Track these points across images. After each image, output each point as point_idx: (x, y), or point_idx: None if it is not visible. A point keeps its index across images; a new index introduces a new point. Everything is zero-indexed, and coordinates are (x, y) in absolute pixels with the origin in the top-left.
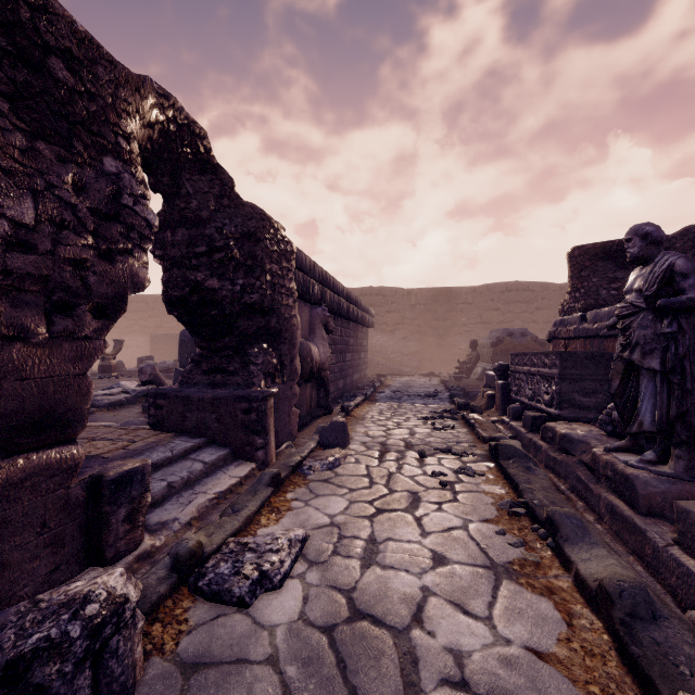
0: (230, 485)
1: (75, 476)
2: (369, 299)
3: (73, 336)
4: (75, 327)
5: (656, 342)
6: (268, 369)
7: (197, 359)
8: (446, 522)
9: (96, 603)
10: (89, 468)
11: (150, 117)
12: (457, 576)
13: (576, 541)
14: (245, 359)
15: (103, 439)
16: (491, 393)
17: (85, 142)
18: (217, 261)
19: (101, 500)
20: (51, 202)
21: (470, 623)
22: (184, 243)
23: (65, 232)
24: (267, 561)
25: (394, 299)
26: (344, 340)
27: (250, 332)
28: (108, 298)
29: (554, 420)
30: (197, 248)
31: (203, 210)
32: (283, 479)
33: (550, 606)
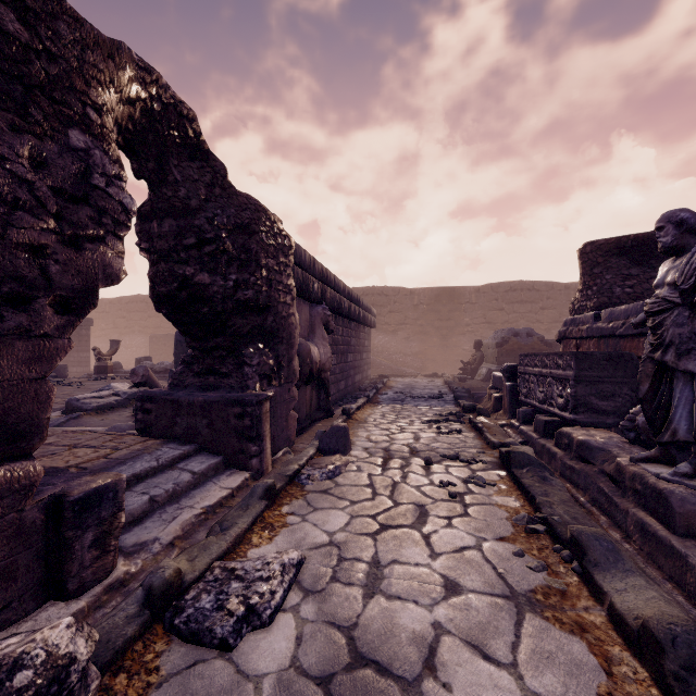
0: (220, 498)
1: (31, 496)
2: (371, 298)
3: (28, 333)
4: (31, 323)
5: (694, 341)
6: (264, 371)
7: (188, 360)
8: (458, 541)
9: (29, 669)
10: (51, 486)
11: (129, 92)
12: (473, 608)
13: (607, 567)
14: (240, 360)
15: (86, 446)
16: (498, 395)
17: (45, 111)
18: (208, 254)
19: (62, 523)
20: (0, 177)
21: (492, 672)
22: (171, 235)
23: (19, 213)
24: (256, 593)
25: (397, 298)
26: (346, 340)
27: (244, 331)
28: (73, 290)
29: (568, 425)
30: (185, 240)
31: (192, 198)
32: (279, 490)
33: (583, 648)
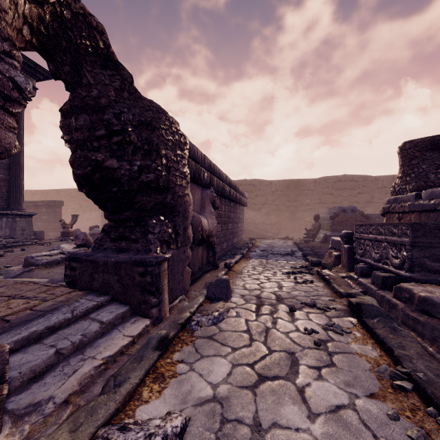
0: (121, 347)
1: None
2: (244, 187)
3: None
4: None
5: None
6: (164, 237)
7: (106, 229)
8: (331, 398)
9: None
10: None
11: None
12: None
13: None
14: (145, 229)
15: (22, 297)
16: (337, 254)
17: None
18: (116, 143)
19: None
20: None
21: None
22: (85, 127)
23: None
24: None
25: (260, 187)
26: (227, 214)
27: (148, 207)
28: None
29: (402, 280)
30: (97, 131)
31: (102, 97)
32: (172, 338)
33: None
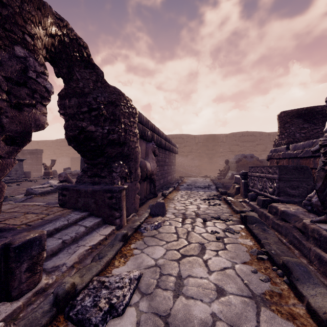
0: (99, 240)
1: None
2: (175, 140)
3: None
4: None
5: None
6: (123, 175)
7: (85, 170)
8: (222, 264)
9: None
10: (4, 238)
11: (51, 31)
12: (233, 304)
13: (304, 281)
14: (110, 170)
15: (32, 213)
16: (238, 186)
17: (0, 35)
18: (94, 116)
19: (9, 259)
20: None
21: None
22: (75, 106)
23: None
24: (115, 296)
25: (188, 140)
26: (163, 159)
27: (113, 155)
28: (17, 132)
29: (274, 202)
30: (82, 108)
31: (86, 87)
32: (129, 236)
33: None
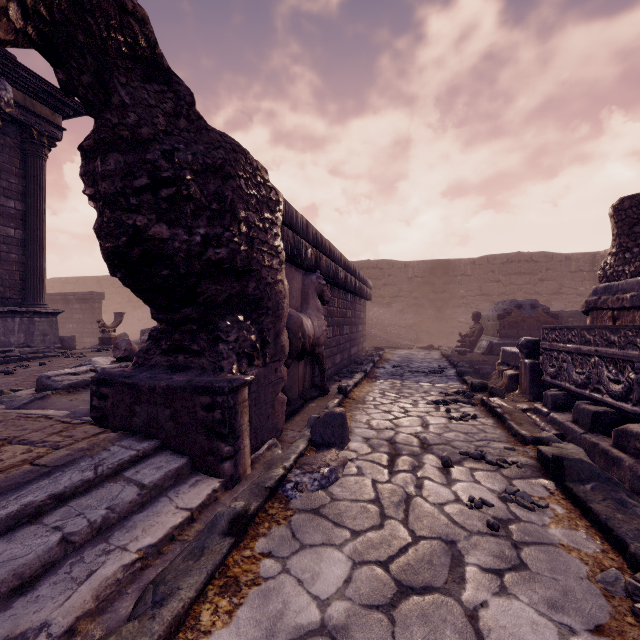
0: (171, 529)
1: None
2: (366, 272)
3: None
4: None
5: None
6: (243, 348)
7: (155, 335)
8: (527, 633)
9: None
10: None
11: None
12: None
13: None
14: (213, 336)
15: (23, 441)
16: (513, 373)
17: None
18: (166, 199)
19: None
20: None
21: None
22: (118, 174)
23: None
24: None
25: (391, 271)
26: (342, 312)
27: (219, 300)
28: None
29: (625, 418)
30: (135, 180)
31: (144, 126)
32: (254, 513)
33: None
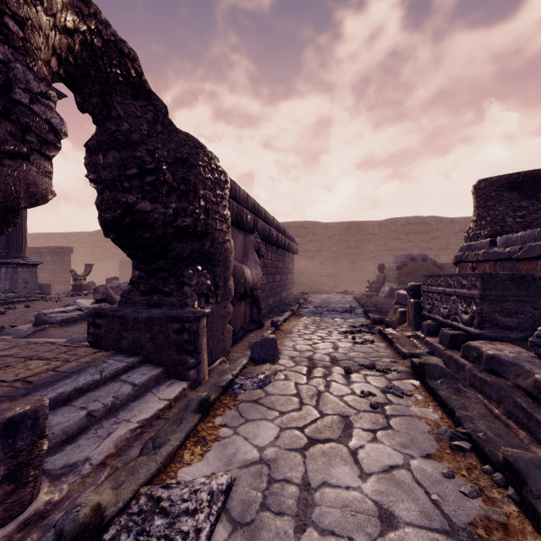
0: (157, 411)
1: None
2: (294, 231)
3: None
4: None
5: None
6: (202, 290)
7: (135, 281)
8: (385, 459)
9: None
10: None
11: (65, 21)
12: None
13: None
14: (180, 281)
15: (40, 358)
16: (403, 310)
17: None
18: (149, 184)
19: None
20: None
21: None
22: (115, 166)
23: None
24: (179, 532)
25: (314, 231)
26: (274, 264)
27: (184, 255)
28: None
29: (472, 338)
30: (128, 170)
31: (134, 132)
32: (213, 401)
33: None
